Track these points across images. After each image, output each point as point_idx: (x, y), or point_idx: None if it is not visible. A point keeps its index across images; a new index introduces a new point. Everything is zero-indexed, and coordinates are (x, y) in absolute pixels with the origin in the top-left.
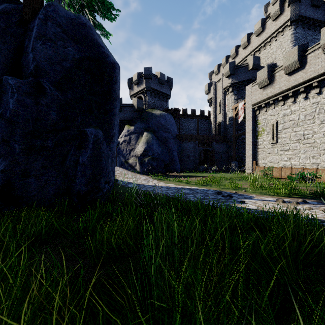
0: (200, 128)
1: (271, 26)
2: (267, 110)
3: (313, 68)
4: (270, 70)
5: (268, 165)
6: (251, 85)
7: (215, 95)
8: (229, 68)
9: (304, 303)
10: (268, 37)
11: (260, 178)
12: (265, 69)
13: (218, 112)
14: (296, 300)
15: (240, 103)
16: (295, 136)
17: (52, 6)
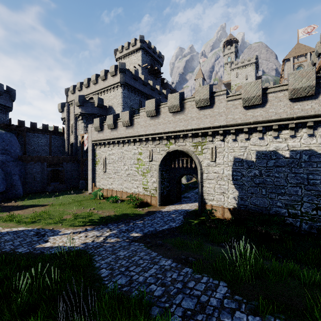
0: (53, 144)
1: (111, 79)
2: (101, 147)
3: (120, 132)
4: (102, 121)
5: (102, 187)
6: (91, 125)
7: (68, 117)
8: (78, 100)
9: (3, 302)
10: (109, 86)
11: (91, 200)
12: (98, 120)
13: (71, 133)
14: (1, 302)
15: (86, 135)
16: (114, 169)
17: None
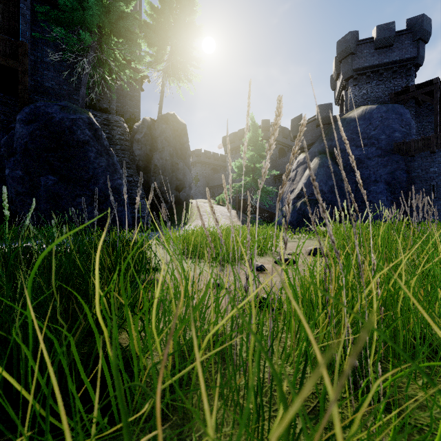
0: None
1: None
2: None
3: None
4: None
5: None
6: None
7: None
8: None
9: None
10: None
11: None
12: None
13: None
14: None
15: None
16: None
17: (21, 112)
